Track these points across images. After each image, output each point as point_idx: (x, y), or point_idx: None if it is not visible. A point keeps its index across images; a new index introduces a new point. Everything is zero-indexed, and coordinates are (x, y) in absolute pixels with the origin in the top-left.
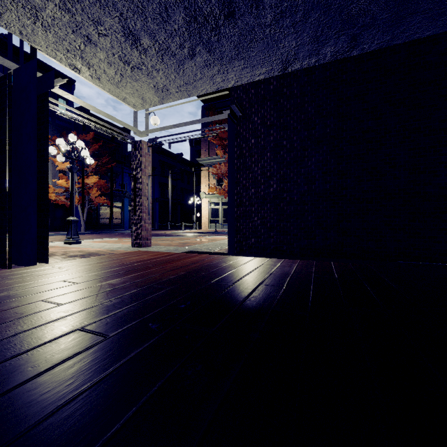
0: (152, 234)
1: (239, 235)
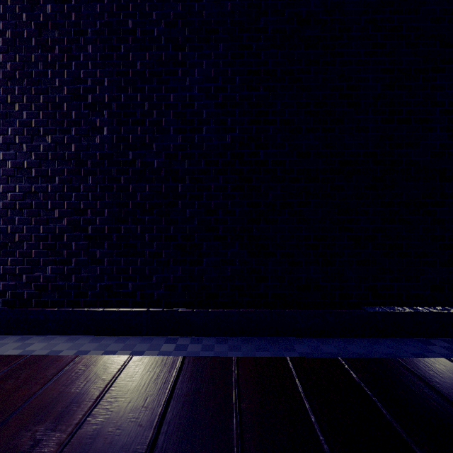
0: None
1: (10, 258)
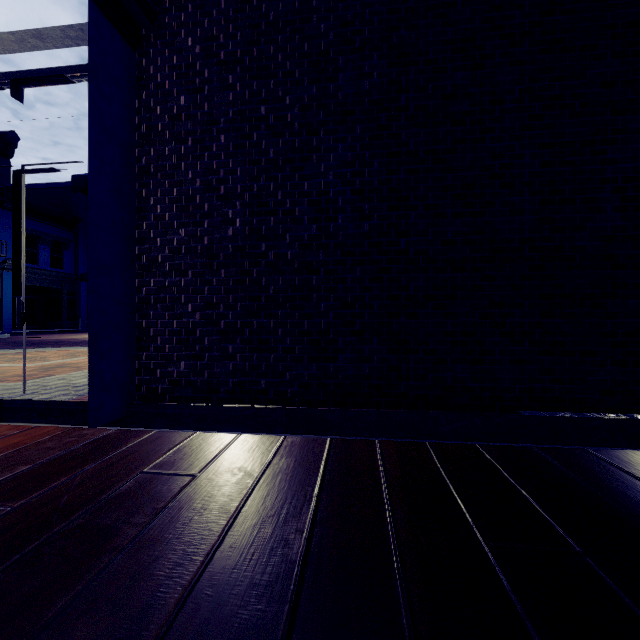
0: (50, 341)
1: (145, 353)
